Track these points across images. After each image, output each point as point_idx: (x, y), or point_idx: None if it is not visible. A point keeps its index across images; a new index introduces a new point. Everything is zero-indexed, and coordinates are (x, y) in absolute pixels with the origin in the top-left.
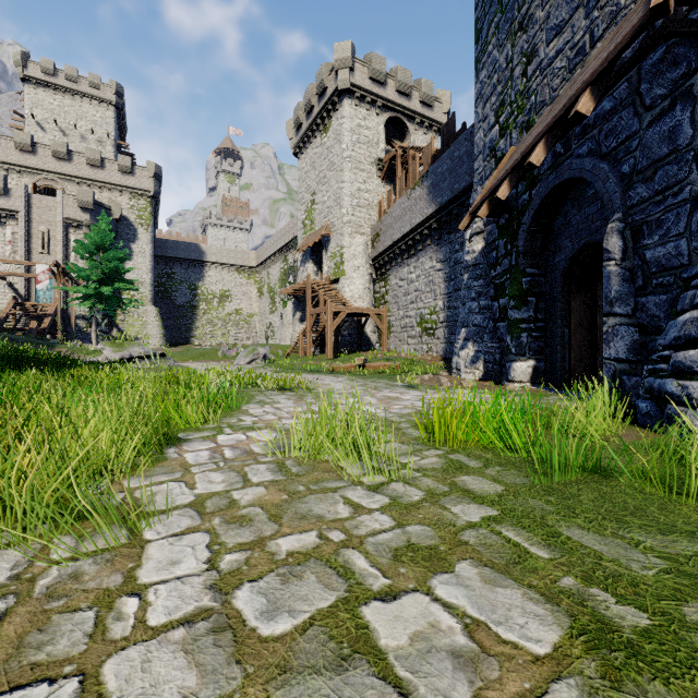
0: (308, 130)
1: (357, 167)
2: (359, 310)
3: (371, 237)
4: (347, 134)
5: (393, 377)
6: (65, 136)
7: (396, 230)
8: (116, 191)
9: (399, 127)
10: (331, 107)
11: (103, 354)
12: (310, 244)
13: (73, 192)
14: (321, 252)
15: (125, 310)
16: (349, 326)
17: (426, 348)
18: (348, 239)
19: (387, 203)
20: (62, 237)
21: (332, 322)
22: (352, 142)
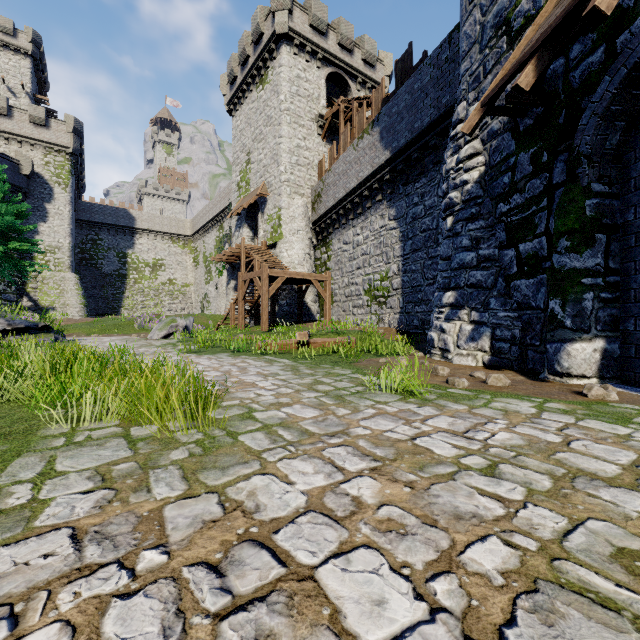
0: (242, 83)
1: (296, 121)
2: (299, 275)
3: (311, 199)
4: (285, 84)
5: (353, 363)
6: None
7: (340, 188)
8: (27, 144)
9: (341, 85)
10: (267, 55)
11: None
12: (244, 206)
13: None
14: (257, 216)
15: (26, 274)
16: (287, 295)
17: (376, 319)
18: (286, 199)
19: (329, 161)
20: None
21: (267, 288)
22: (291, 93)
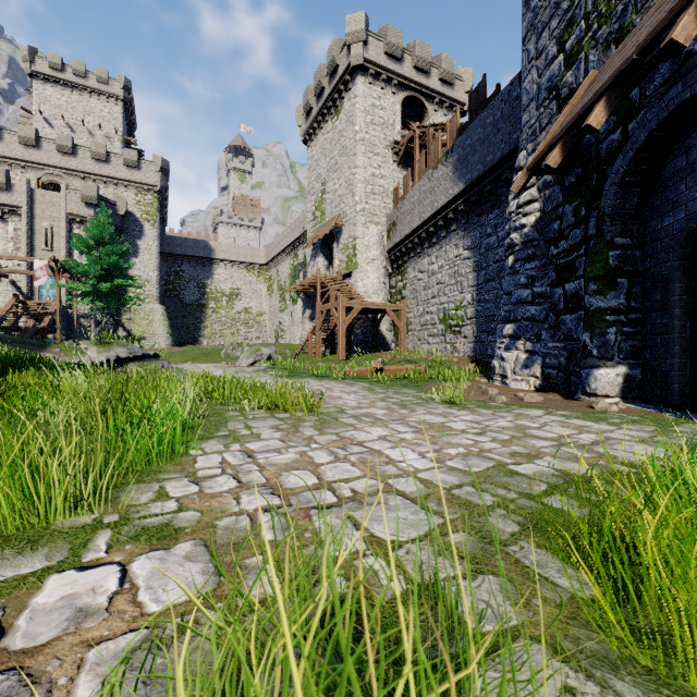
0: (318, 114)
1: (371, 150)
2: (374, 305)
3: (386, 227)
4: (360, 115)
5: (420, 386)
6: (73, 132)
7: (415, 217)
8: (121, 186)
9: (417, 107)
10: (342, 87)
11: (86, 355)
12: (320, 236)
13: (78, 187)
14: (332, 245)
15: (127, 308)
16: (362, 324)
17: (451, 348)
18: (361, 229)
19: (404, 189)
20: (66, 233)
21: (343, 319)
22: (366, 123)
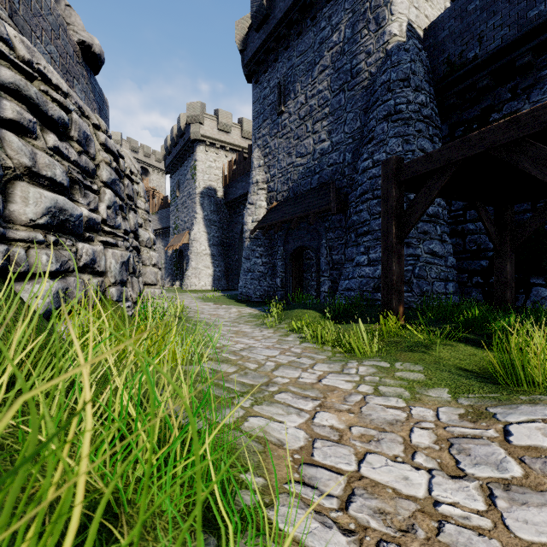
0: None
1: None
2: None
3: None
4: None
5: None
6: None
7: None
8: None
9: (145, 170)
10: None
11: None
12: None
13: None
14: None
15: None
16: None
17: None
18: None
19: None
20: None
21: None
22: None
